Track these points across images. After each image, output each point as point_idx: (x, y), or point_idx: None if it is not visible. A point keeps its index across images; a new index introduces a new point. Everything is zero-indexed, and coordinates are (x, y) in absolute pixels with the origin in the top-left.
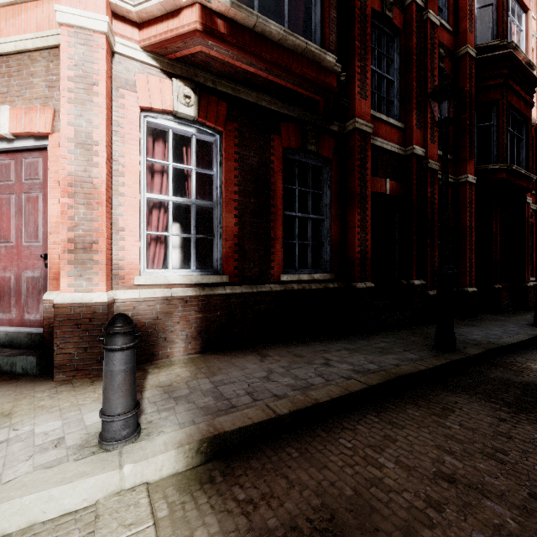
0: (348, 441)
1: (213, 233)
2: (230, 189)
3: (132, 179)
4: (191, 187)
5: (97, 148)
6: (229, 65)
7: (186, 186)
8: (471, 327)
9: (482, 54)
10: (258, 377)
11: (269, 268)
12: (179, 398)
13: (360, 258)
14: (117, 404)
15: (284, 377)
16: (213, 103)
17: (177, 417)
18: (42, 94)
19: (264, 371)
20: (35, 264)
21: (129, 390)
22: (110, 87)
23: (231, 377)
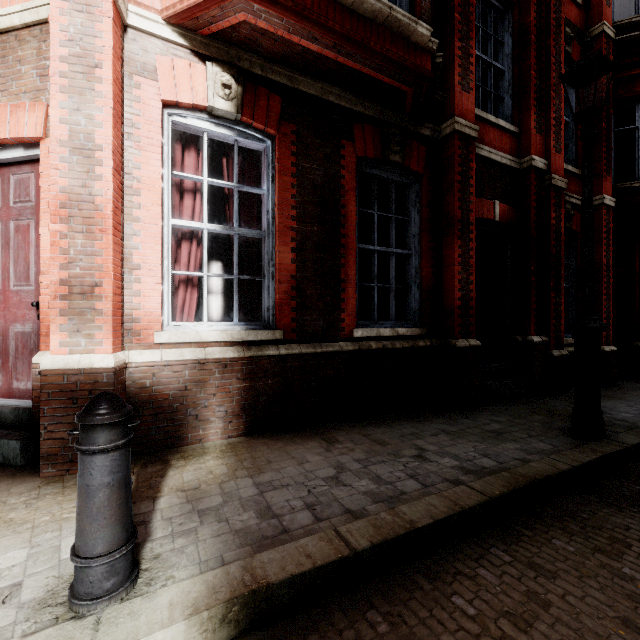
0: (468, 602)
1: (263, 273)
2: (285, 213)
3: (151, 200)
4: (233, 211)
5: (101, 155)
6: (283, 41)
7: (227, 210)
8: (613, 400)
9: (623, 34)
10: (323, 478)
11: (338, 321)
12: (206, 511)
13: (461, 306)
14: (97, 538)
15: (360, 477)
16: (262, 97)
17: (198, 548)
18: (32, 86)
19: (332, 467)
20: (26, 315)
21: (117, 515)
22: (120, 73)
23: (284, 477)
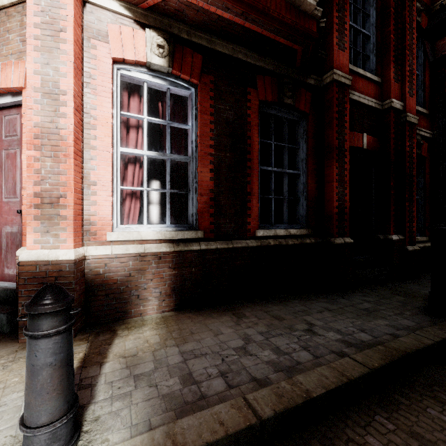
0: None
1: (188, 188)
2: (205, 142)
3: (104, 133)
4: (166, 142)
5: (65, 98)
6: (203, 11)
7: (162, 141)
8: None
9: None
10: (234, 348)
11: (245, 224)
12: (140, 376)
13: (338, 212)
14: (40, 410)
15: (263, 348)
16: (188, 55)
17: (131, 412)
18: (17, 49)
19: (240, 338)
20: (13, 220)
21: (59, 390)
22: (80, 36)
23: (203, 347)
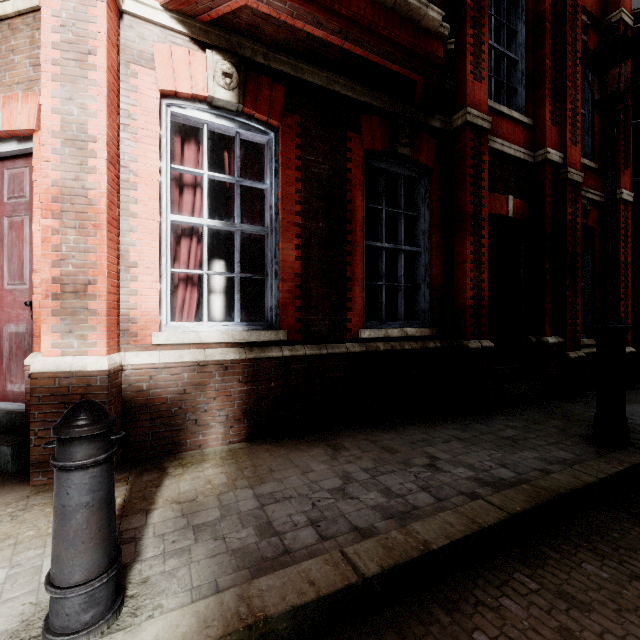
0: None
1: (266, 271)
2: (289, 208)
3: (148, 194)
4: (235, 207)
5: (94, 146)
6: (287, 27)
7: (229, 206)
8: (633, 405)
9: None
10: (329, 490)
11: (345, 321)
12: (201, 527)
13: (473, 305)
14: (74, 565)
15: (368, 489)
16: (265, 86)
17: (191, 571)
18: (25, 76)
19: (338, 477)
20: (20, 315)
21: (97, 538)
22: (115, 60)
23: (286, 488)
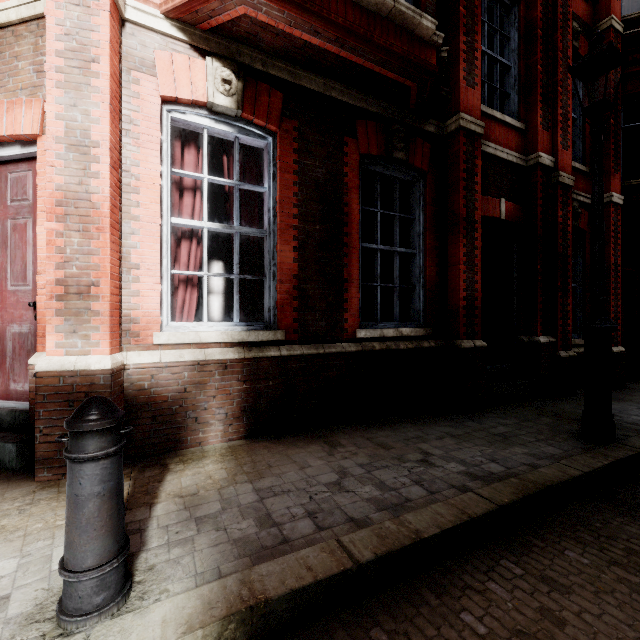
0: (478, 619)
1: (264, 273)
2: (287, 211)
3: (149, 198)
4: (234, 209)
5: (98, 152)
6: (285, 35)
7: (228, 209)
8: (622, 403)
9: (631, 28)
10: (325, 484)
11: (341, 321)
12: (203, 519)
13: (466, 306)
14: (86, 551)
15: (363, 483)
16: (263, 92)
17: (195, 559)
18: (29, 82)
19: (334, 472)
20: (23, 316)
21: (108, 526)
22: (118, 68)
23: (284, 483)
